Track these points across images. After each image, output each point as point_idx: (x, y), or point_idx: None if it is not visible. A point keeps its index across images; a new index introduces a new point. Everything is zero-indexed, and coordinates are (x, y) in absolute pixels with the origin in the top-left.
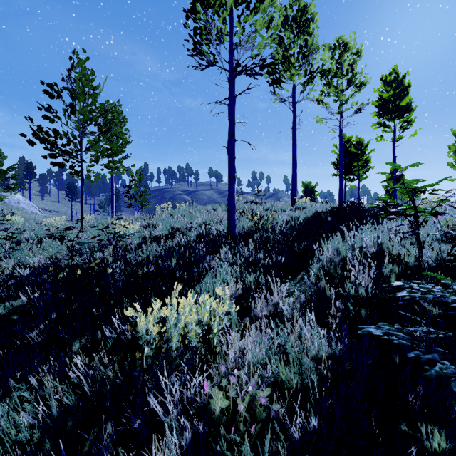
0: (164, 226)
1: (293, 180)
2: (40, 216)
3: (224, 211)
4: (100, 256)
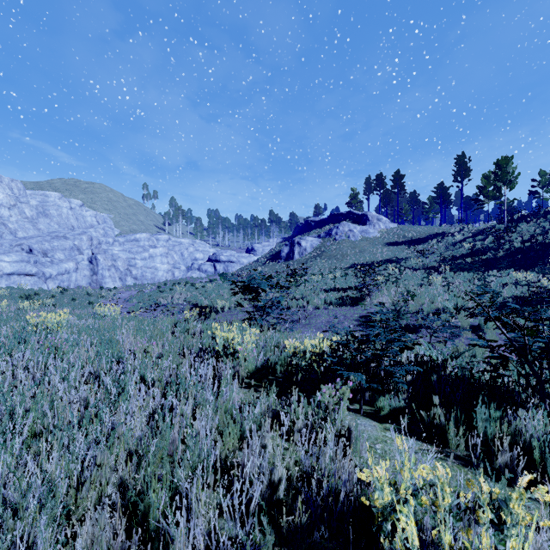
0: None
1: None
2: None
3: None
4: None
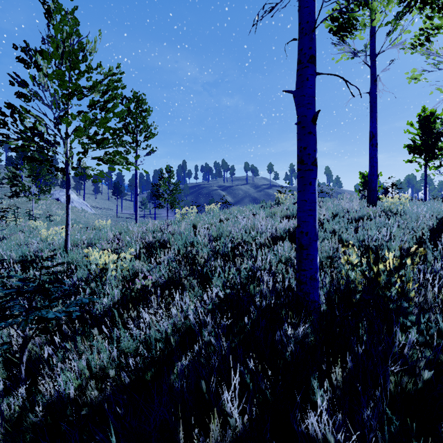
0: (176, 251)
1: (372, 169)
2: (89, 214)
3: (268, 217)
4: (30, 333)
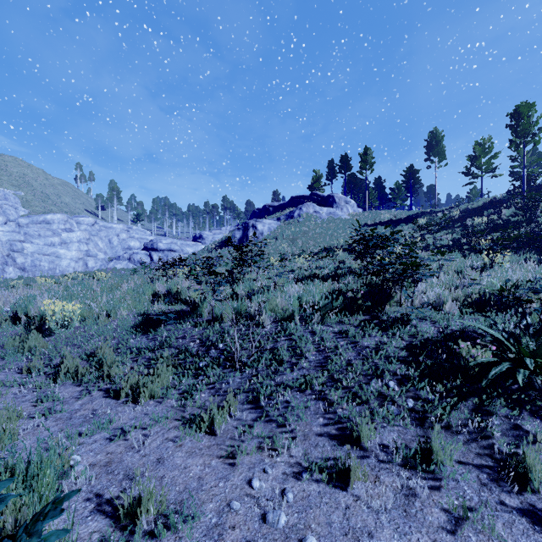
0: None
1: None
2: None
3: None
4: None
